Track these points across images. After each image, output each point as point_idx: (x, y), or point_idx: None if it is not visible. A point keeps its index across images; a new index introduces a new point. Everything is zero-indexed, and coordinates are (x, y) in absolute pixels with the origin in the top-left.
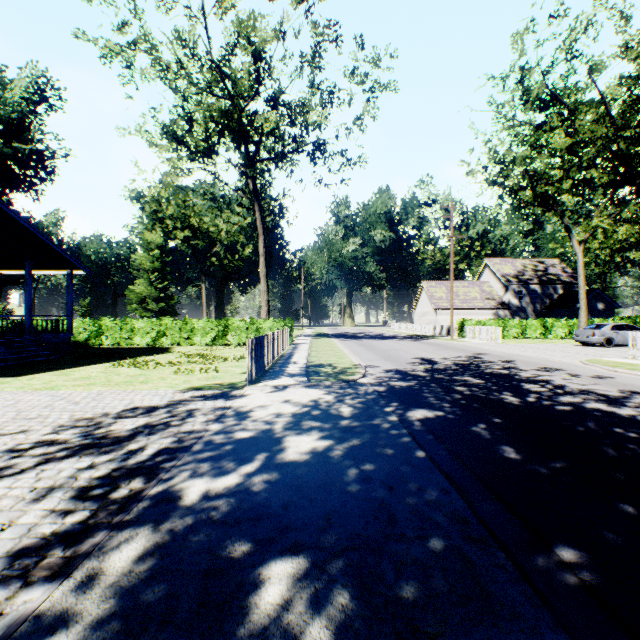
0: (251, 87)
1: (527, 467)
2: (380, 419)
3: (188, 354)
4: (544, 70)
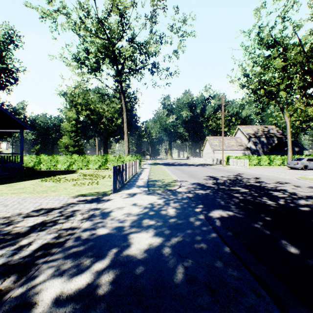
0: (119, 33)
1: (309, 263)
2: (193, 218)
3: (84, 174)
4: (270, 28)
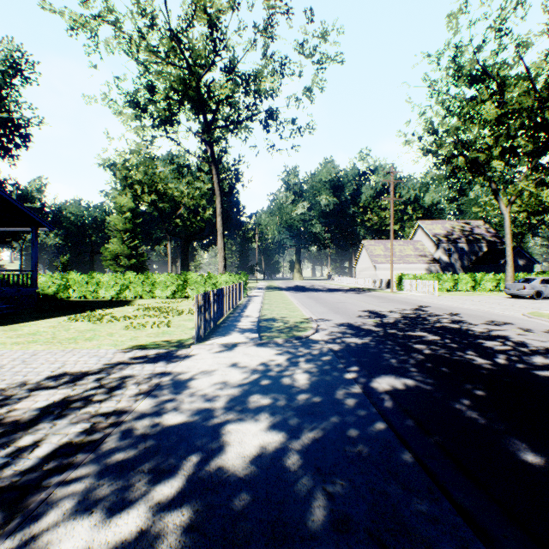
0: (208, 57)
1: None
2: (342, 391)
3: (146, 307)
4: (475, 48)
